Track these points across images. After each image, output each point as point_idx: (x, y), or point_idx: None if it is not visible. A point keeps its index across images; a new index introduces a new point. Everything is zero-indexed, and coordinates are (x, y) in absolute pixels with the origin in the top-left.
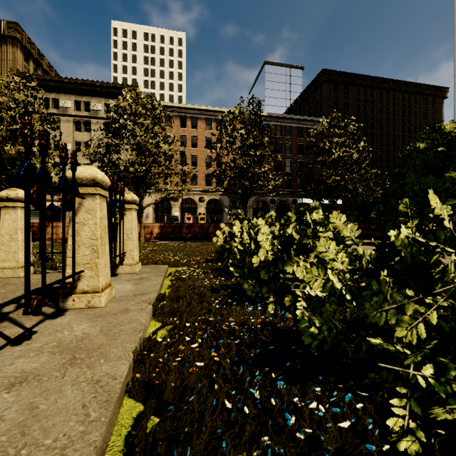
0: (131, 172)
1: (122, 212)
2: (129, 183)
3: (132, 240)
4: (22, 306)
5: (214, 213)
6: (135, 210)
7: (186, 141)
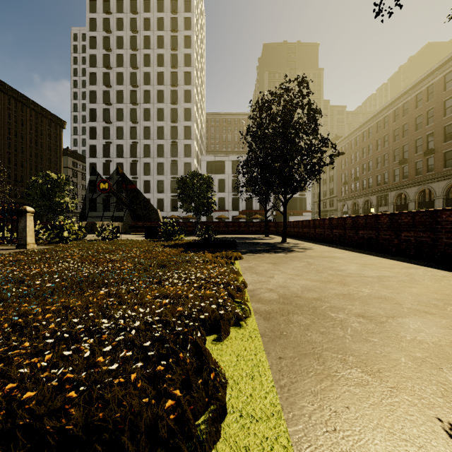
0: None
1: None
2: None
3: None
4: None
5: None
6: None
7: None
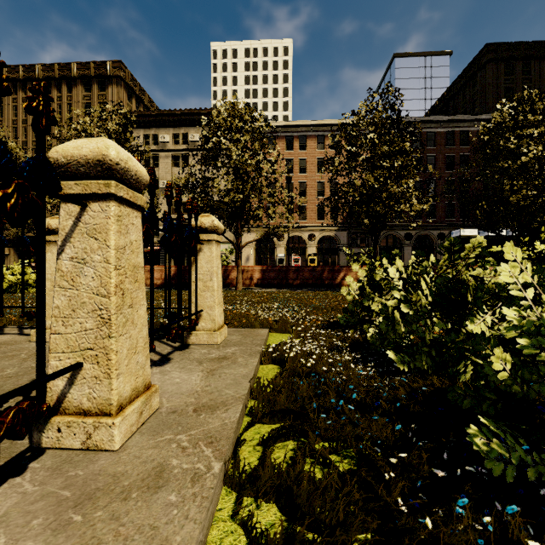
0: (226, 204)
1: (194, 245)
2: (223, 216)
3: (211, 291)
4: None
5: (328, 253)
6: (216, 243)
7: (292, 166)
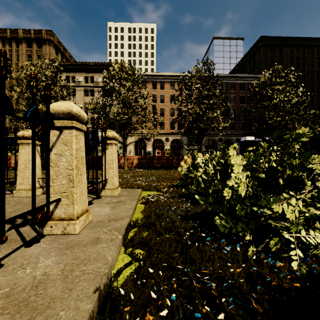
0: (118, 120)
1: (104, 146)
2: (116, 128)
3: (112, 169)
4: (13, 228)
5: (176, 149)
6: (115, 145)
7: (156, 98)
